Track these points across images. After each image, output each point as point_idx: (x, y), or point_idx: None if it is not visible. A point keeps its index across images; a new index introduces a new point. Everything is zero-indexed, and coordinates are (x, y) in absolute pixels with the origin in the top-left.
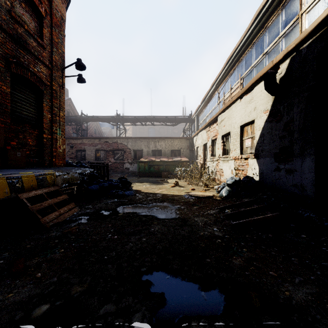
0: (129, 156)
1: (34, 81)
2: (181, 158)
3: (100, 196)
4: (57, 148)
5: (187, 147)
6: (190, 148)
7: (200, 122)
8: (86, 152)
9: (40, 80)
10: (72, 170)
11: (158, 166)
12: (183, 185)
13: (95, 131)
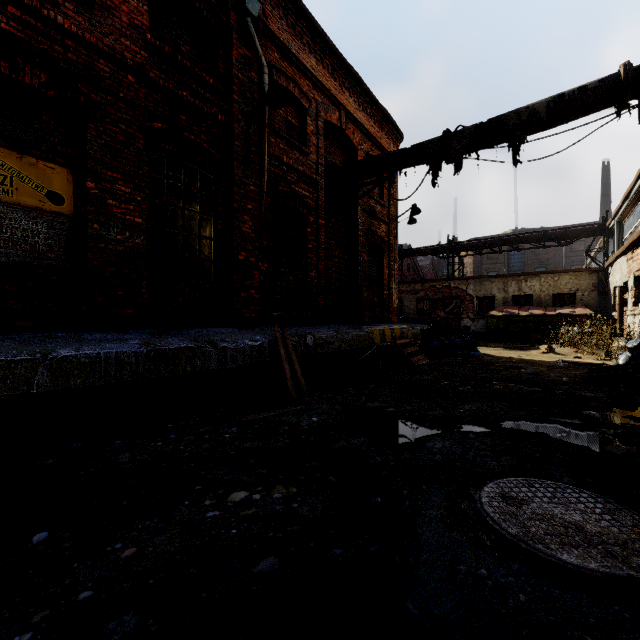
0: (470, 307)
1: (379, 243)
2: (575, 308)
3: (440, 355)
4: (392, 303)
5: (592, 287)
6: (601, 290)
7: (625, 235)
8: (403, 304)
9: (382, 240)
10: (413, 326)
11: (524, 323)
12: (564, 353)
13: (408, 268)
